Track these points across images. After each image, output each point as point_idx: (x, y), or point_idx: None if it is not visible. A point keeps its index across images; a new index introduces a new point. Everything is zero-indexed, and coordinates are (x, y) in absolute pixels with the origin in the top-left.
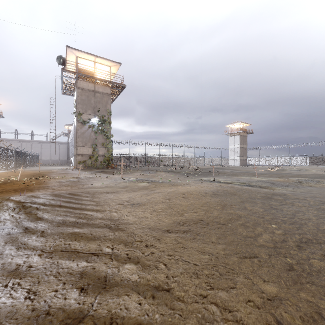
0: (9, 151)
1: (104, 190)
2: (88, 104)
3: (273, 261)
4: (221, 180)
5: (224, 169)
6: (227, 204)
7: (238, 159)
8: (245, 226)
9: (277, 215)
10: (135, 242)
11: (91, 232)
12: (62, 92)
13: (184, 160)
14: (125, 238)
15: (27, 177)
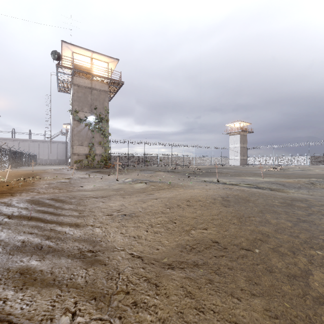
0: (3, 150)
1: (94, 194)
2: (85, 102)
3: None
4: (225, 180)
5: (224, 169)
6: (244, 215)
7: (238, 158)
8: (279, 253)
9: (313, 231)
10: (117, 295)
11: (52, 269)
12: (58, 89)
13: (183, 159)
14: (101, 285)
15: (16, 178)
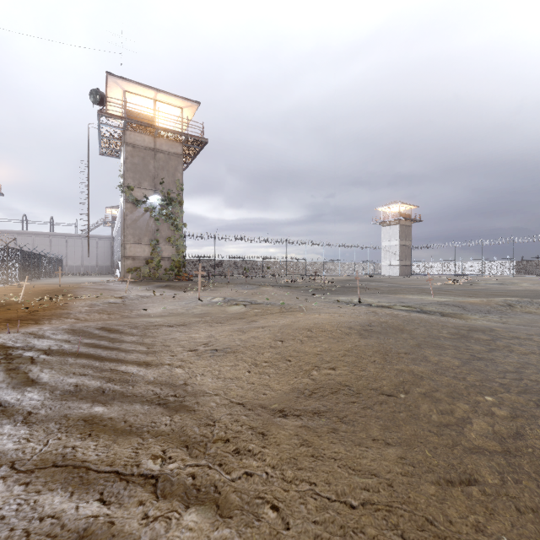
0: (10, 251)
1: (166, 321)
2: (144, 172)
3: (513, 492)
4: (372, 301)
5: (373, 282)
6: (392, 350)
7: (396, 264)
8: (432, 398)
9: (488, 372)
10: (214, 442)
11: (125, 416)
12: (101, 151)
13: (305, 266)
14: (193, 433)
15: (36, 297)
